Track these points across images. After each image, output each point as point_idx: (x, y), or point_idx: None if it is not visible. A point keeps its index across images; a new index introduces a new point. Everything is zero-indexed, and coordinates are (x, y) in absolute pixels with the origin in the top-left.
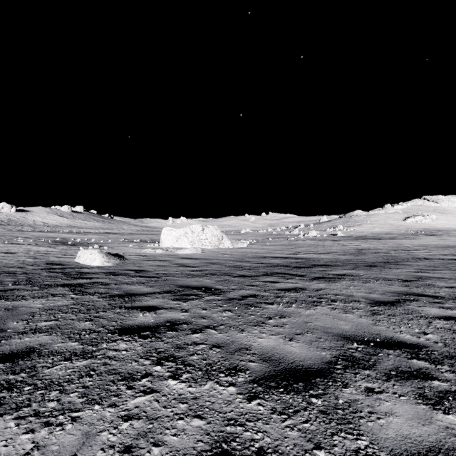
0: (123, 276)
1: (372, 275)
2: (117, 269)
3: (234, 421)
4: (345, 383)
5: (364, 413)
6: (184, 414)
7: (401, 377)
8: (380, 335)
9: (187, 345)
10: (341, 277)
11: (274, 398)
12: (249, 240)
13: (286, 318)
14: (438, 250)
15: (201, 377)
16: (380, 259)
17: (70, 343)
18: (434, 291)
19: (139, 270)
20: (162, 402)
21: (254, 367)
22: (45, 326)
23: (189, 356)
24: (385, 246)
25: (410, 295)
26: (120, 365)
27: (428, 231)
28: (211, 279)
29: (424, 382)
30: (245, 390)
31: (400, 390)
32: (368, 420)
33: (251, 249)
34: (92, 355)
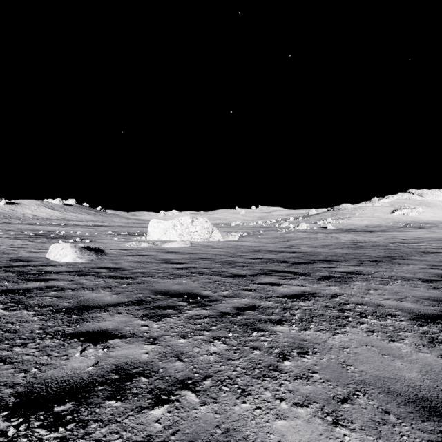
0: (90, 277)
1: (385, 273)
2: (88, 267)
3: None
4: None
5: None
6: None
7: None
8: None
9: None
10: (352, 276)
11: None
12: (239, 233)
13: (309, 356)
14: (438, 243)
15: None
16: (381, 253)
17: None
18: None
19: (114, 268)
20: None
21: None
22: None
23: None
24: (380, 238)
25: None
26: None
27: (416, 224)
28: (198, 281)
29: None
30: None
31: None
32: None
33: (242, 242)
34: None
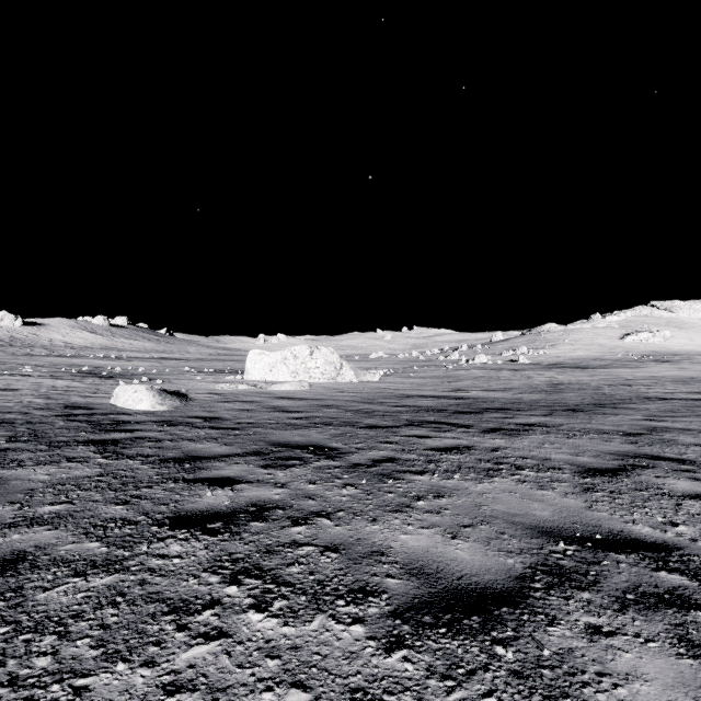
0: (184, 428)
1: (578, 425)
2: (175, 416)
3: (361, 693)
4: (552, 617)
5: (589, 675)
6: (274, 679)
7: (645, 605)
8: (600, 528)
9: (283, 546)
10: (529, 428)
11: (431, 647)
12: (382, 369)
13: (445, 499)
14: (677, 385)
15: (305, 606)
16: (587, 400)
17: (88, 543)
18: (679, 452)
19: (210, 417)
20: (237, 657)
21: (396, 587)
22: (50, 514)
23: (285, 567)
24: (594, 378)
25: (641, 458)
26: (167, 585)
27: (659, 356)
28: (324, 432)
29: (684, 615)
30: (381, 630)
31: (645, 629)
32: (598, 690)
33: (386, 384)
34: (123, 565)
